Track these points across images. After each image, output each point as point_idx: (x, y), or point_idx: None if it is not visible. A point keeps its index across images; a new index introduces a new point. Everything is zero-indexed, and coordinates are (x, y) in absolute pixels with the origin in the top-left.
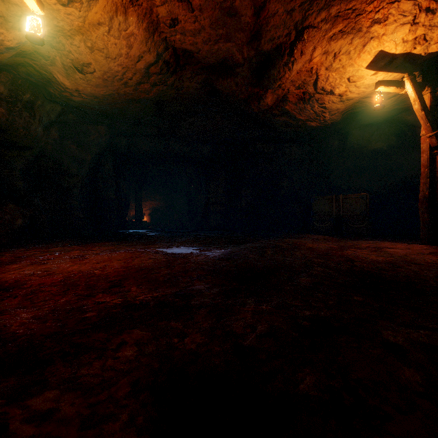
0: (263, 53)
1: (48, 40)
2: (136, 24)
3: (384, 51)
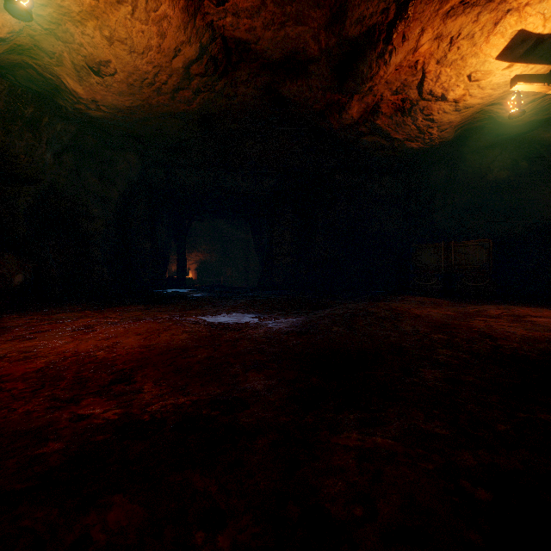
0: (348, 41)
1: (52, 29)
2: (170, 1)
3: (525, 31)
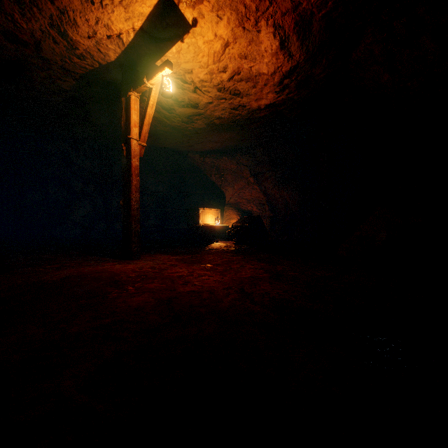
0: None
1: None
2: None
3: None
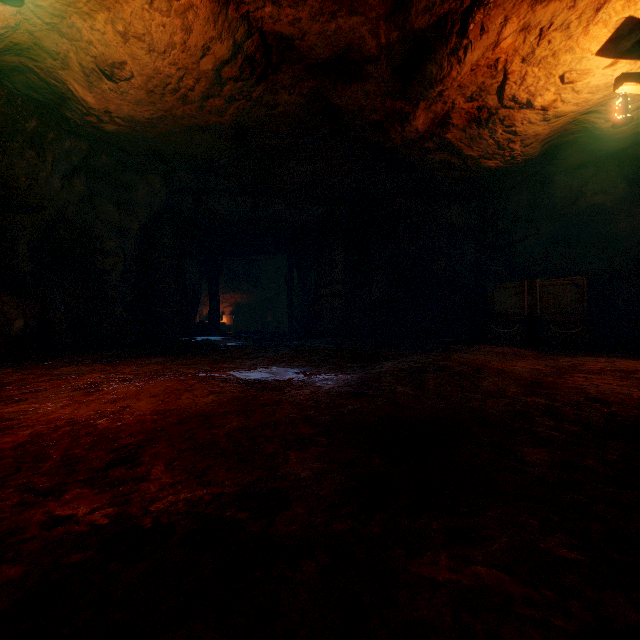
0: (413, 35)
1: (54, 23)
2: None
3: (634, 18)
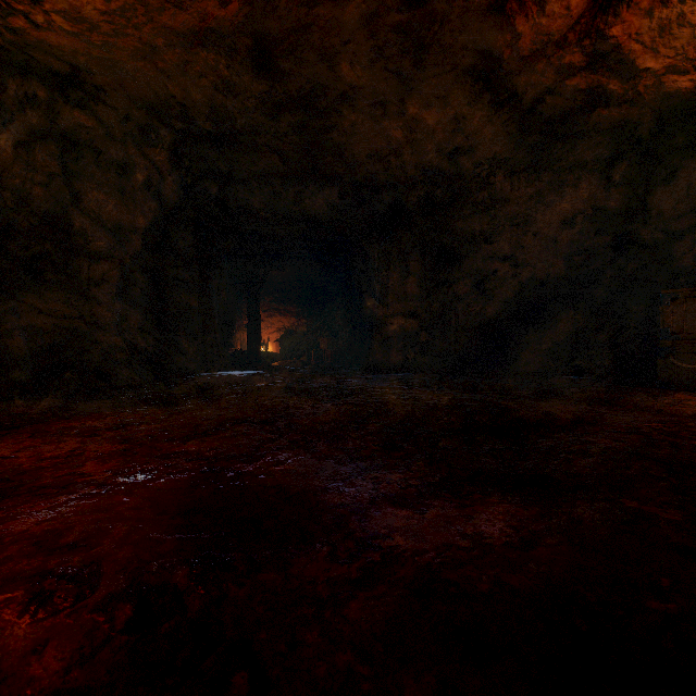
0: None
1: None
2: None
3: None
